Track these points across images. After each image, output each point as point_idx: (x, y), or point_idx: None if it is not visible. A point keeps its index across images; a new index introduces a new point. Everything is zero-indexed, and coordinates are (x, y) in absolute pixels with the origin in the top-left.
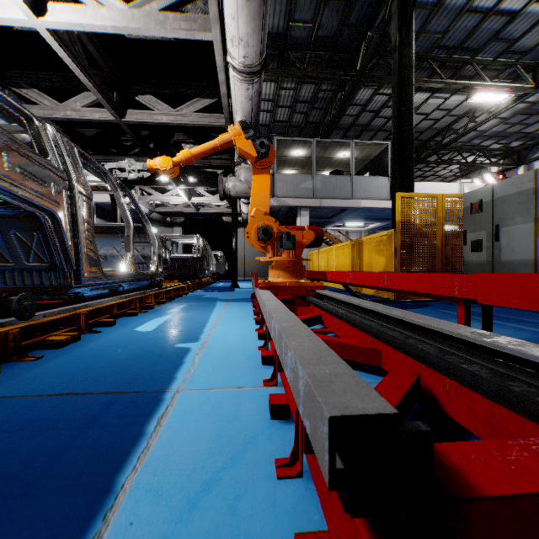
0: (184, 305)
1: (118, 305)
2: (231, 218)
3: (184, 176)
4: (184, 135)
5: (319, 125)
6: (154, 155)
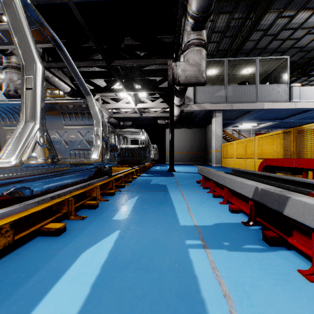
0: (134, 199)
1: (37, 212)
2: (163, 121)
3: (132, 84)
4: (133, 39)
5: (227, 51)
6: (107, 57)
